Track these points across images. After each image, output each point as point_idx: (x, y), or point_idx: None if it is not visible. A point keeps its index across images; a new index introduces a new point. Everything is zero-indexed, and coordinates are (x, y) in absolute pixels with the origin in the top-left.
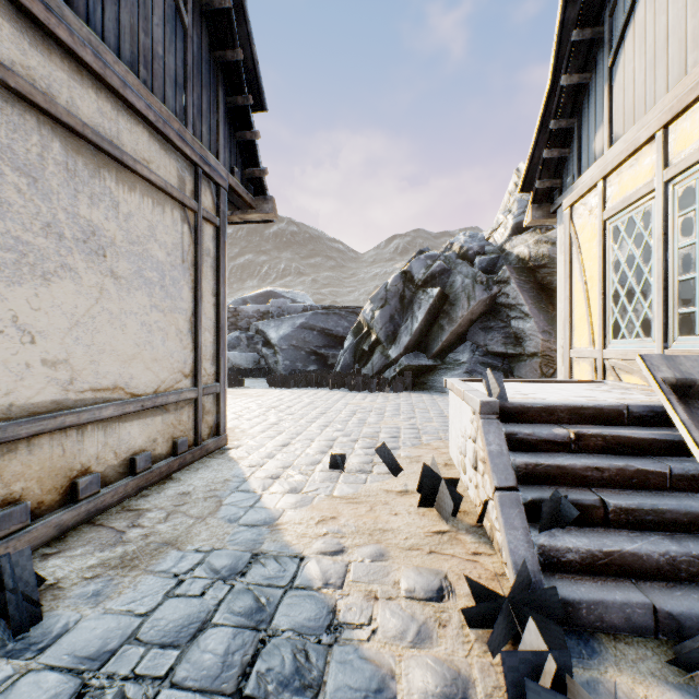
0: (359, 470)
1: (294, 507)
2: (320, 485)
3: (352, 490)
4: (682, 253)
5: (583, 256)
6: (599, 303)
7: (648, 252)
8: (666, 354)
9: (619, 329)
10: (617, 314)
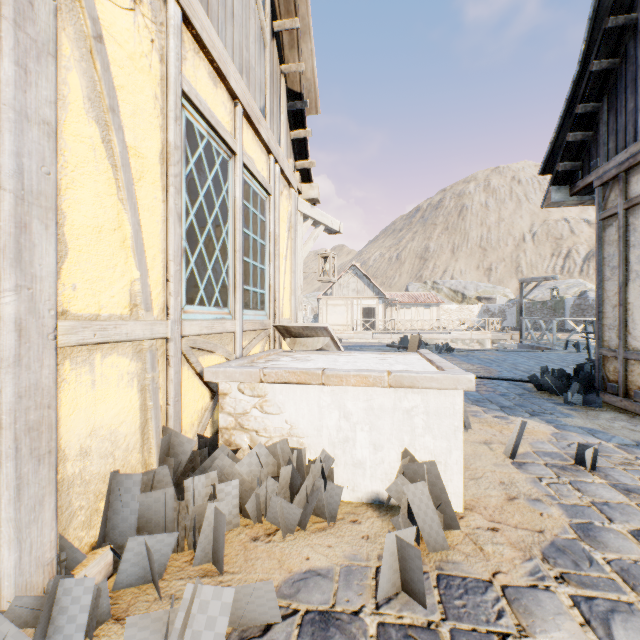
0: (564, 468)
1: (558, 433)
2: (573, 449)
3: (534, 444)
4: (245, 237)
5: (115, 71)
6: (177, 231)
7: (226, 211)
8: (243, 324)
9: (198, 289)
10: (195, 264)
